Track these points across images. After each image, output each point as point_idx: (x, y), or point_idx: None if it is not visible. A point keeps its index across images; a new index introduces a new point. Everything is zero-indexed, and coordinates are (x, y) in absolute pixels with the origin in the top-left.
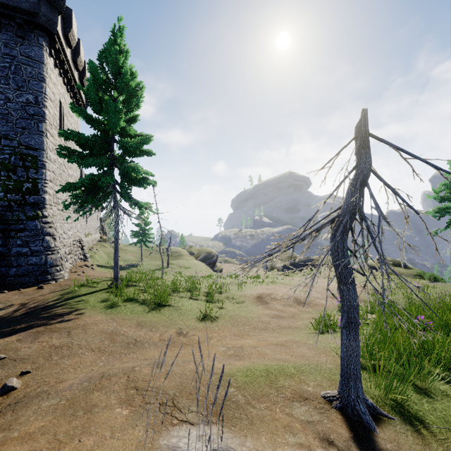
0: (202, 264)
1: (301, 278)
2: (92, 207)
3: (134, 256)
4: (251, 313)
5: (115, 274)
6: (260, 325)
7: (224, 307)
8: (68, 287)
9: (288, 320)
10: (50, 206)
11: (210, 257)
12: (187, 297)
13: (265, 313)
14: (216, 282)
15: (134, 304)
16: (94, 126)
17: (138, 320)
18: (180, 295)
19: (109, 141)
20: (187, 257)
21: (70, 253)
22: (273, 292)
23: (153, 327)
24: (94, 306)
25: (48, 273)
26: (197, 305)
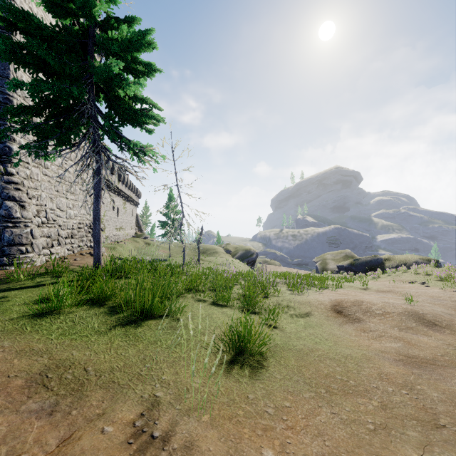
0: (239, 262)
1: (373, 282)
2: (61, 150)
3: (166, 253)
4: (342, 347)
5: (95, 258)
6: (397, 398)
7: (277, 325)
8: (18, 276)
9: (453, 375)
10: (23, 164)
11: (248, 255)
12: (207, 301)
13: (371, 345)
14: (257, 281)
15: (92, 311)
16: (59, 16)
17: (54, 359)
18: (197, 297)
19: (85, 43)
20: (223, 255)
21: (70, 237)
22: (360, 298)
23: (74, 390)
24: (2, 312)
25: (3, 254)
26: (223, 318)
